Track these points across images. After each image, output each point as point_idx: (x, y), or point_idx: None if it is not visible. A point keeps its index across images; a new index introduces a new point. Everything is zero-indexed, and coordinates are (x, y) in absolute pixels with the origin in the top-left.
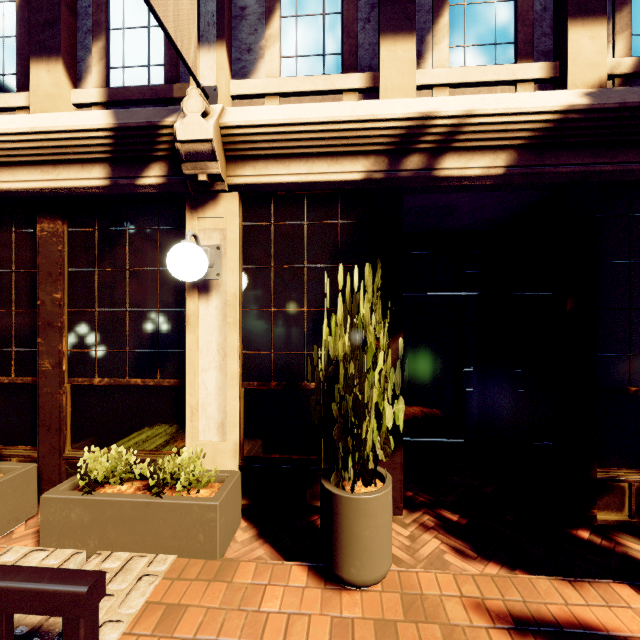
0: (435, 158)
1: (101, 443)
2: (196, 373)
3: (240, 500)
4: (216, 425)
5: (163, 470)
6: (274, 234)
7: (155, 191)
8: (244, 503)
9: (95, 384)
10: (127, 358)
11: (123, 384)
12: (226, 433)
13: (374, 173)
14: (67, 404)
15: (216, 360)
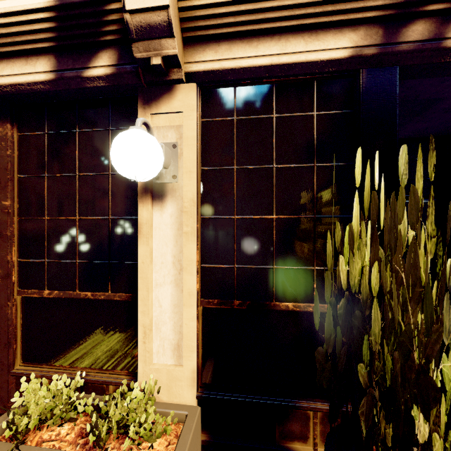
0: (446, 24)
1: (51, 358)
2: (149, 289)
3: (200, 441)
4: (171, 347)
5: (107, 420)
6: (237, 130)
7: (104, 84)
8: (203, 439)
9: (44, 296)
10: (77, 269)
11: (72, 297)
12: (182, 356)
13: (364, 48)
14: (17, 316)
15: (171, 274)
